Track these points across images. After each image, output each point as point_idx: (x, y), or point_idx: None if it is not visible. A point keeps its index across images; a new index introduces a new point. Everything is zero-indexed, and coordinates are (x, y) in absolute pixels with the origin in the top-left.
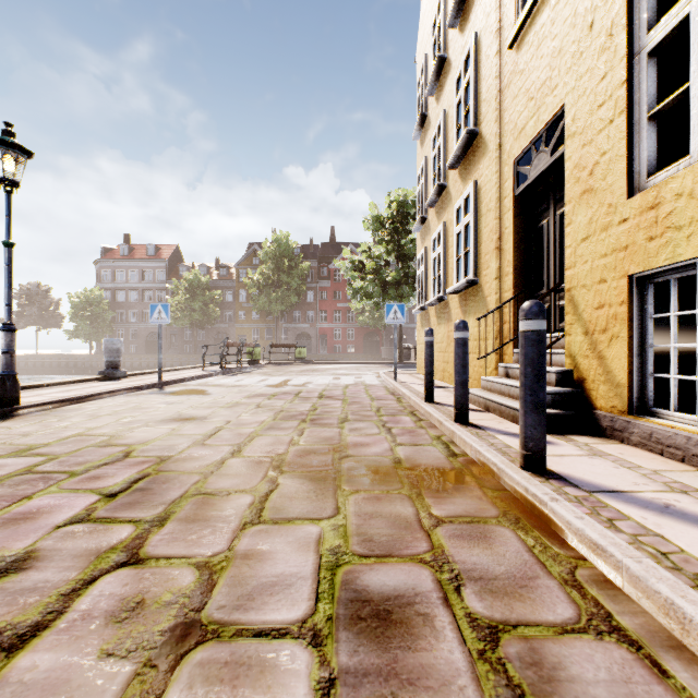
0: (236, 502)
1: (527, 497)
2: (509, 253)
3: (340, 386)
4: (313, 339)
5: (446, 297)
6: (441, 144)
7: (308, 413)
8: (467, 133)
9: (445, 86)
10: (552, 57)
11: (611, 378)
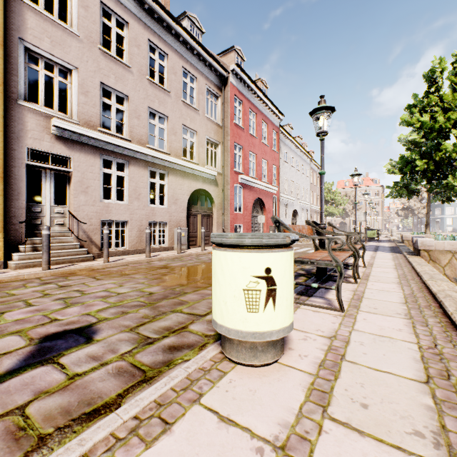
0: None
1: None
2: None
3: None
4: None
5: None
6: None
7: None
8: None
9: None
10: None
11: None
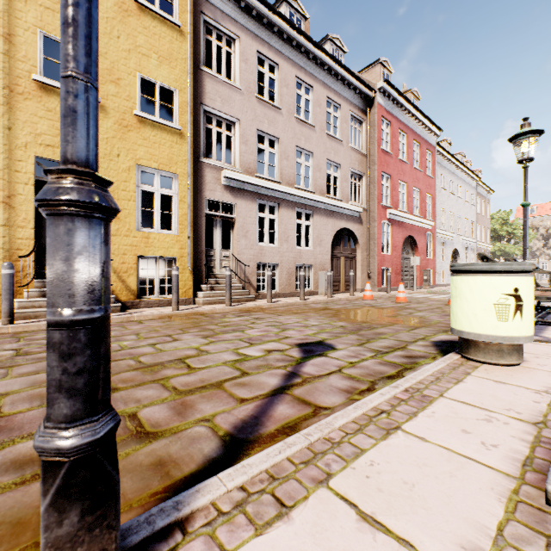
0: (224, 324)
1: (192, 313)
2: (29, 214)
3: None
4: None
5: None
6: None
7: (42, 346)
8: None
9: None
10: None
11: (130, 289)
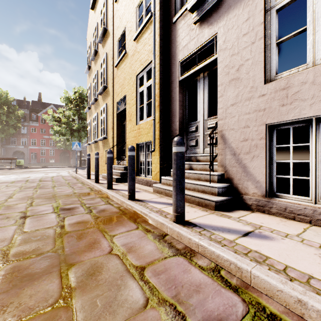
0: (21, 205)
1: (106, 193)
2: (115, 131)
3: (49, 177)
4: (26, 155)
5: (98, 141)
6: (96, 83)
7: (36, 186)
8: (104, 86)
9: (98, 61)
10: (124, 79)
11: None
